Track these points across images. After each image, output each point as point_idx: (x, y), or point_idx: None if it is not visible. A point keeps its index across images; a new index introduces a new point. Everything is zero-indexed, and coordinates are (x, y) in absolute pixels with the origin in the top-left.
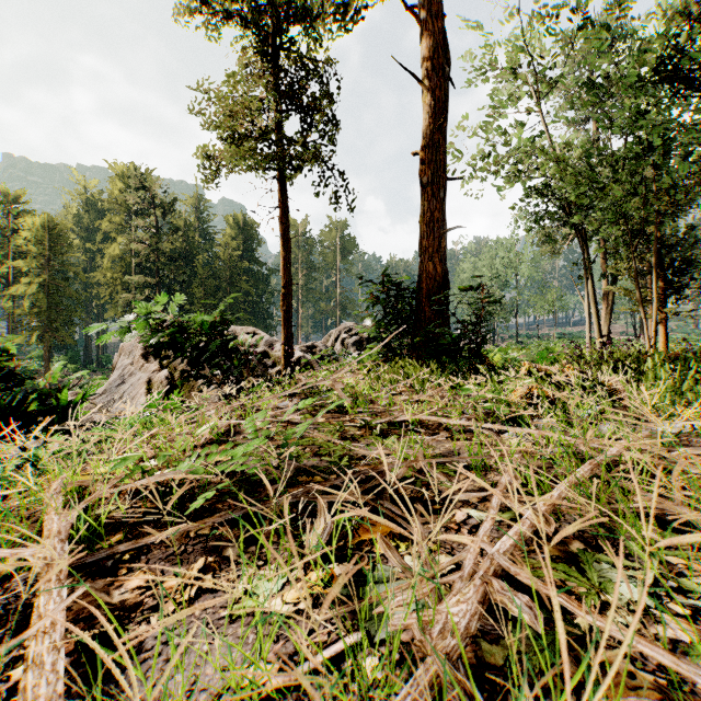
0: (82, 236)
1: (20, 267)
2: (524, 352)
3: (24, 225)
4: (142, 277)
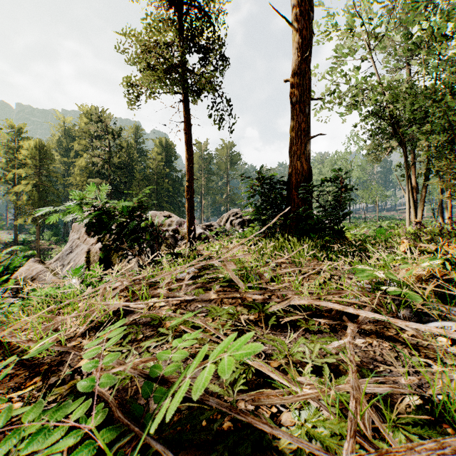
0: (62, 153)
1: (21, 174)
2: (357, 229)
3: (23, 146)
4: (99, 180)
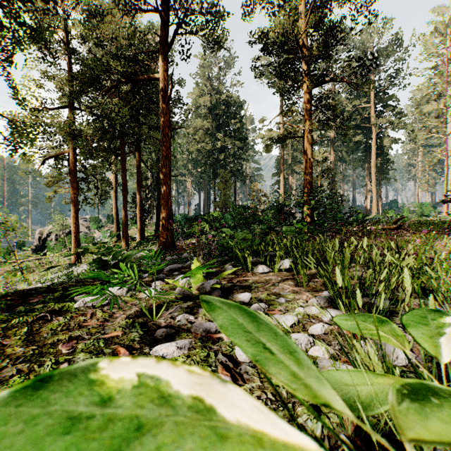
0: None
1: None
2: None
3: None
4: None
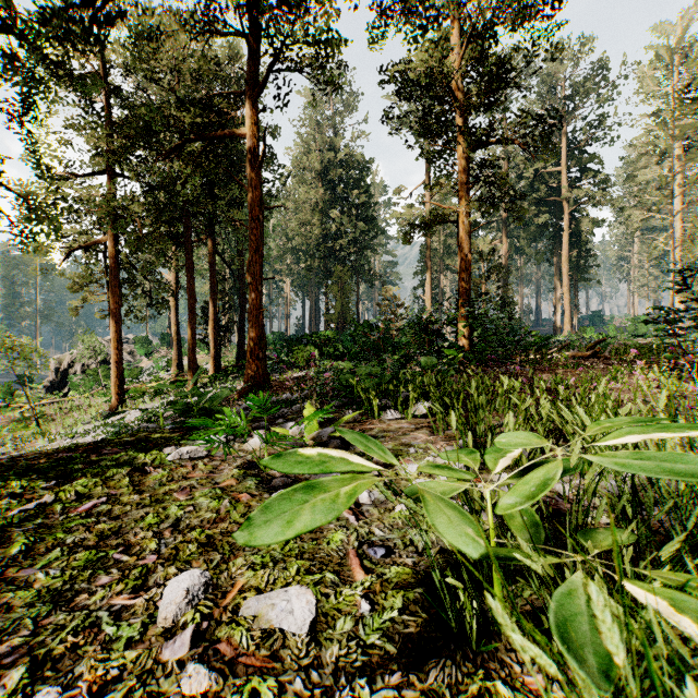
0: None
1: None
2: None
3: None
4: None
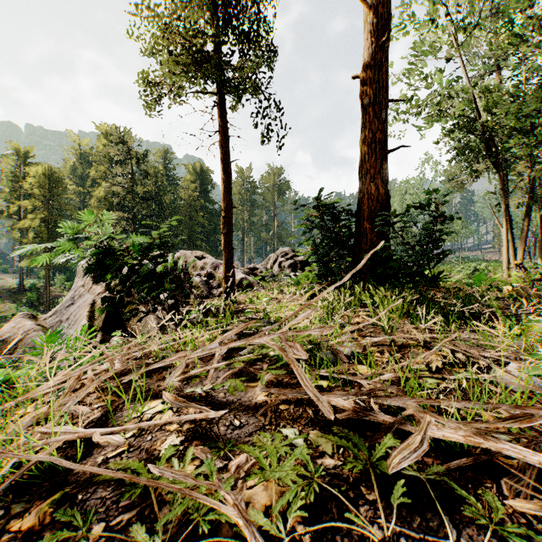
0: (77, 182)
1: (26, 206)
2: None
3: (29, 173)
4: (120, 213)
